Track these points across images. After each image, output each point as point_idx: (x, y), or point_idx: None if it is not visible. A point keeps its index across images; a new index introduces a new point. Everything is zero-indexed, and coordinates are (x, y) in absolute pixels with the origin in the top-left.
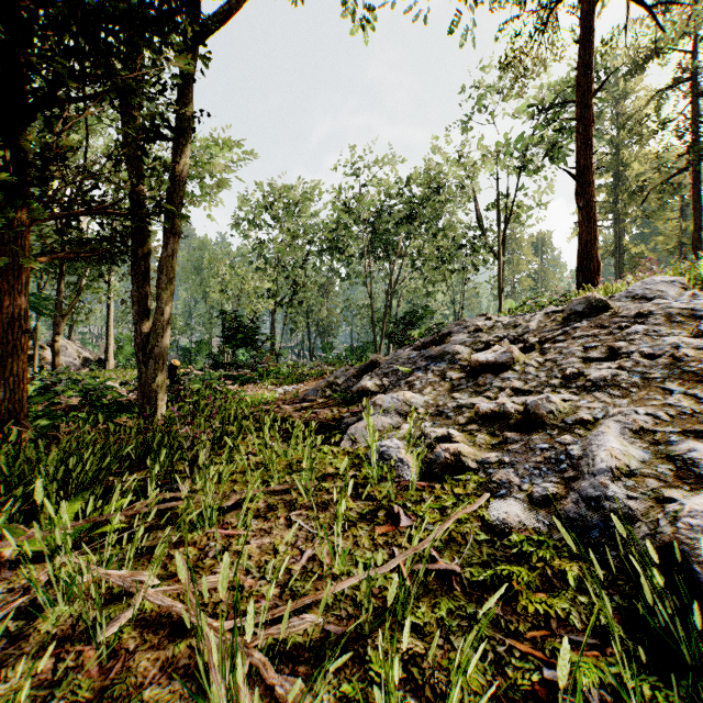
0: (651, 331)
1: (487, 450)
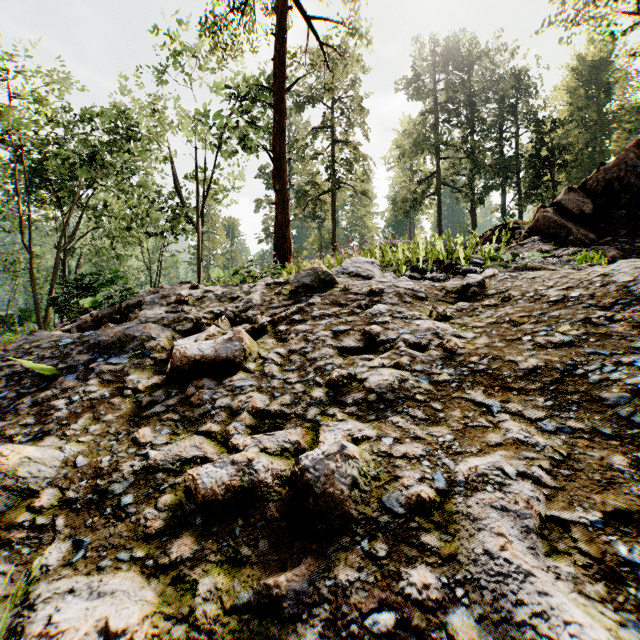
0: (397, 312)
1: None
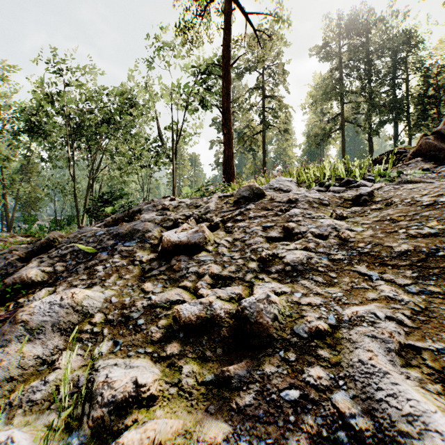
0: (307, 214)
1: (200, 401)
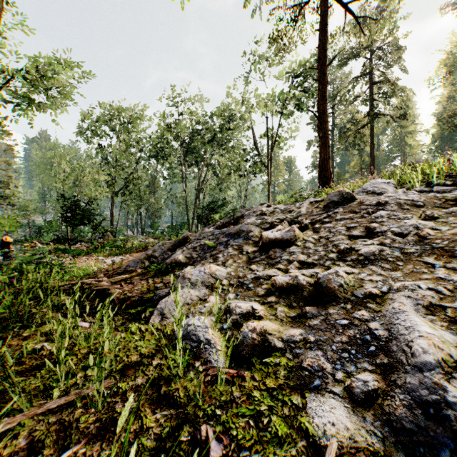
0: (393, 215)
1: (288, 324)
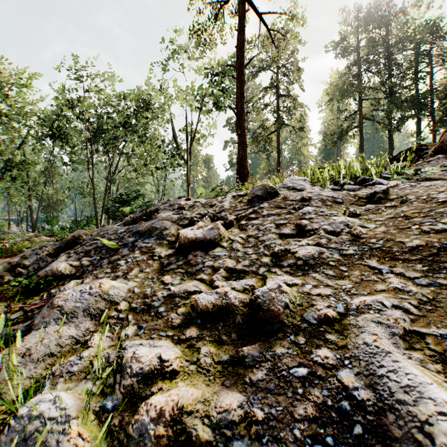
0: (320, 211)
1: (217, 377)
